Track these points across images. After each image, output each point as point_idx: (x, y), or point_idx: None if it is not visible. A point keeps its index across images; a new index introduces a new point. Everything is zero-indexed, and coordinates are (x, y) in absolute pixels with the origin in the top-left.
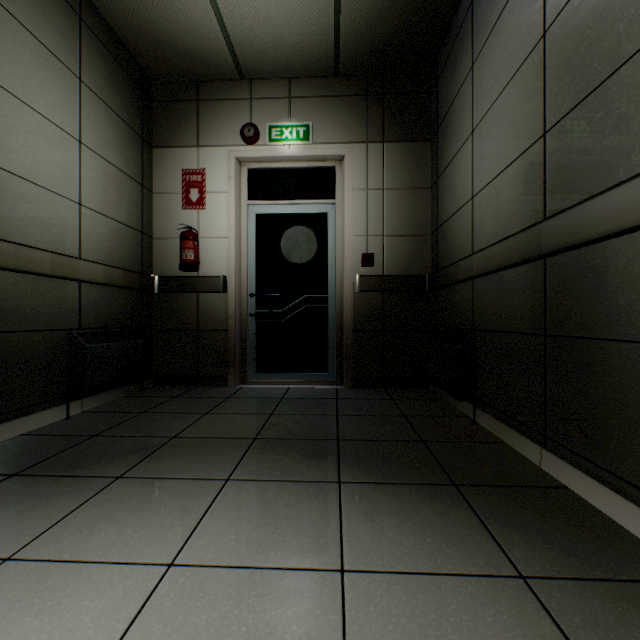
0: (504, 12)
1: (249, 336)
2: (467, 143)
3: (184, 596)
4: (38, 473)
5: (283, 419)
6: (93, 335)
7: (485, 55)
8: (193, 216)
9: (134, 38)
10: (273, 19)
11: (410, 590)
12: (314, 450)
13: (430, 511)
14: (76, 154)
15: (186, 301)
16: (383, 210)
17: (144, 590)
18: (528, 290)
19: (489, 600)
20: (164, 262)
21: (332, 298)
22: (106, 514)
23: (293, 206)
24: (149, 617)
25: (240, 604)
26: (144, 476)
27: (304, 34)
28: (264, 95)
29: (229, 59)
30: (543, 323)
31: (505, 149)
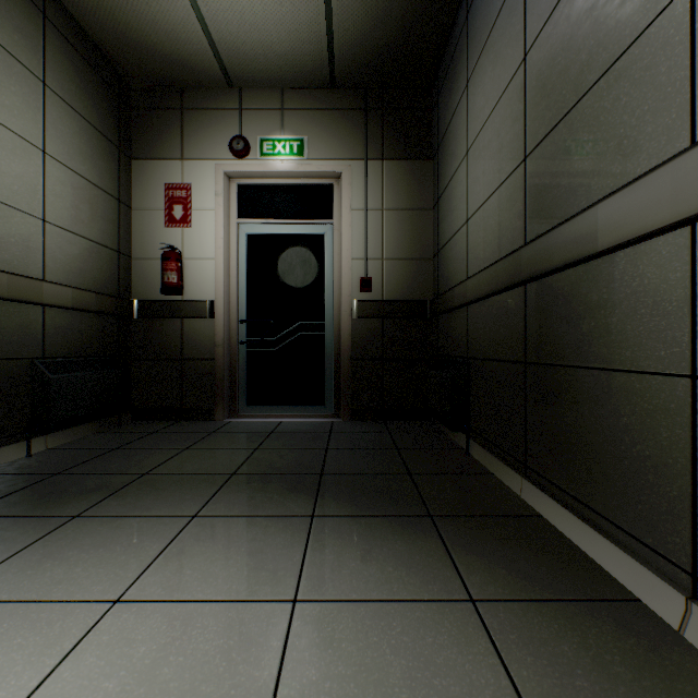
0: (493, 31)
1: (239, 366)
2: (463, 164)
3: (125, 630)
4: None
5: (268, 454)
6: (59, 365)
7: (477, 74)
8: (177, 235)
9: (108, 39)
10: (261, 25)
11: (359, 616)
12: (294, 485)
13: (399, 542)
14: (39, 165)
15: (169, 328)
16: (382, 232)
17: (83, 626)
18: (512, 317)
19: (434, 623)
20: (144, 285)
21: (329, 325)
22: (55, 554)
23: (287, 226)
24: (84, 652)
25: (182, 636)
26: (104, 514)
27: (295, 42)
28: (255, 105)
29: (215, 65)
30: (524, 351)
31: (494, 172)
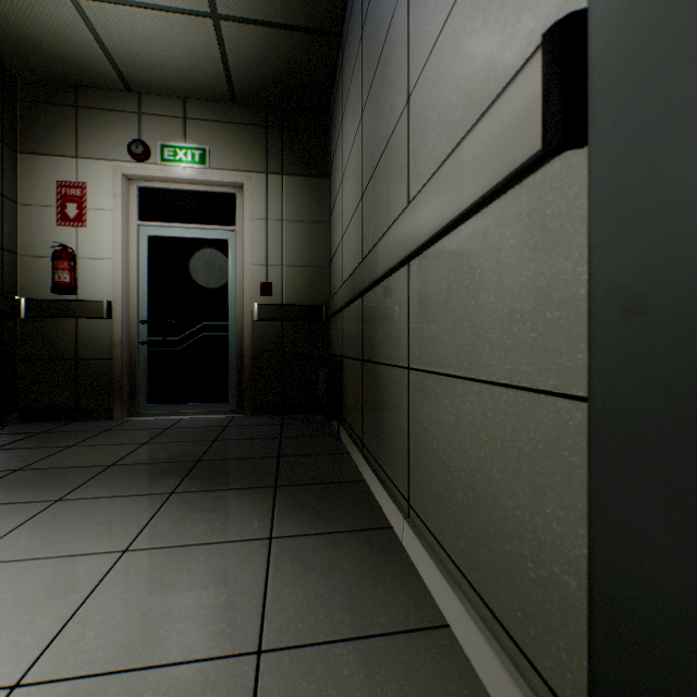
0: (352, 83)
1: (140, 365)
2: (340, 188)
3: None
4: None
5: (155, 447)
6: None
7: (346, 114)
8: (71, 233)
9: None
10: (154, 40)
11: (174, 555)
12: (167, 470)
13: (237, 506)
14: None
15: (62, 327)
16: (283, 241)
17: None
18: (358, 323)
19: (232, 553)
20: (34, 283)
21: (233, 326)
22: None
23: (191, 230)
24: None
25: (15, 581)
26: None
27: (191, 59)
28: (156, 111)
29: (111, 69)
30: (362, 351)
31: (352, 201)
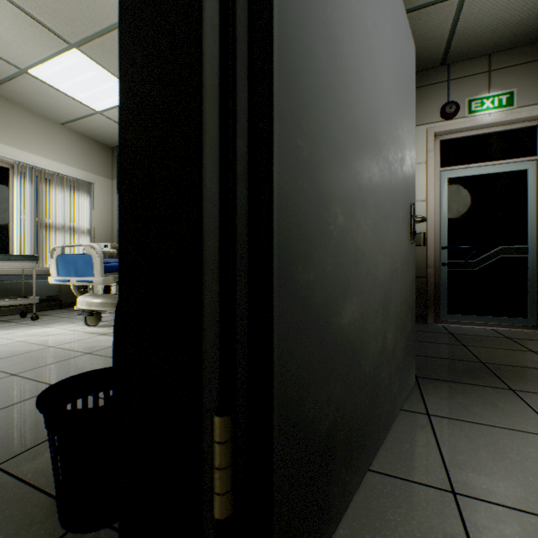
0: None
1: (440, 282)
2: None
3: None
4: (432, 378)
5: None
6: None
7: None
8: None
9: None
10: (510, 4)
11: None
12: None
13: None
14: None
15: None
16: None
17: None
18: None
19: None
20: None
21: (532, 248)
22: None
23: (487, 167)
24: None
25: None
26: (534, 392)
27: (535, 9)
28: (462, 74)
29: (440, 51)
30: None
31: None
